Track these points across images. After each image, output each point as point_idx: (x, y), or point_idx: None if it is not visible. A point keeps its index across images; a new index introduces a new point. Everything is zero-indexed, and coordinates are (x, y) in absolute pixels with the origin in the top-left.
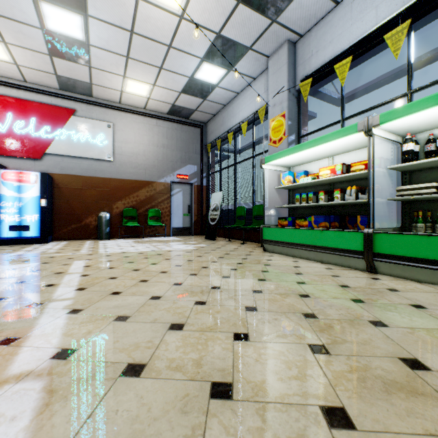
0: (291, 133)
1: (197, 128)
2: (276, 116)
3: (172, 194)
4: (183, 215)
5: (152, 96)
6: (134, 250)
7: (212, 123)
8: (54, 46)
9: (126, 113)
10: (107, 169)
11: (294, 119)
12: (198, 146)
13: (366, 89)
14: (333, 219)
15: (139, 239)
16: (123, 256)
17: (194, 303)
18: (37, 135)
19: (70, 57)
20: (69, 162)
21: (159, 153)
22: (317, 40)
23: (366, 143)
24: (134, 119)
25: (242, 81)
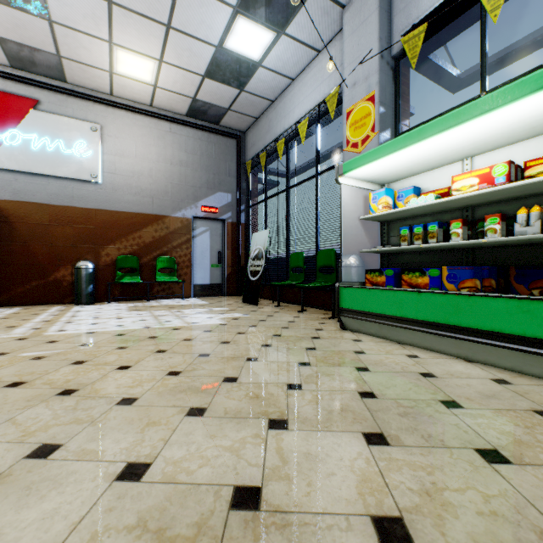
0: (384, 127)
1: (231, 139)
2: (357, 102)
3: (193, 234)
4: (211, 267)
5: (160, 83)
6: (113, 328)
7: (253, 131)
8: None
9: (122, 110)
10: (92, 195)
11: (389, 104)
12: (232, 165)
13: (508, 56)
14: (487, 273)
15: (140, 304)
16: (80, 342)
17: None
18: None
19: None
20: (27, 182)
21: (174, 174)
22: None
23: None
24: (135, 120)
25: (300, 55)
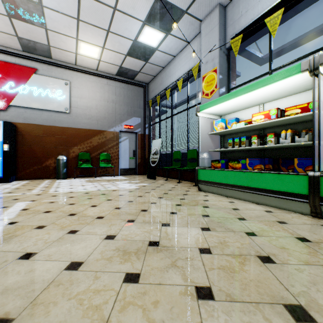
0: (222, 85)
1: (141, 87)
2: (208, 72)
3: (120, 141)
4: (129, 159)
5: (102, 59)
6: (82, 190)
7: (153, 83)
8: (11, 6)
9: (81, 73)
10: (65, 119)
11: (224, 74)
12: (141, 102)
13: (287, 48)
14: (267, 161)
15: (91, 179)
16: (68, 196)
17: (122, 279)
18: (2, 90)
19: (27, 19)
20: (31, 113)
21: (109, 107)
22: (246, 1)
23: (301, 88)
24: (88, 78)
25: (178, 44)
